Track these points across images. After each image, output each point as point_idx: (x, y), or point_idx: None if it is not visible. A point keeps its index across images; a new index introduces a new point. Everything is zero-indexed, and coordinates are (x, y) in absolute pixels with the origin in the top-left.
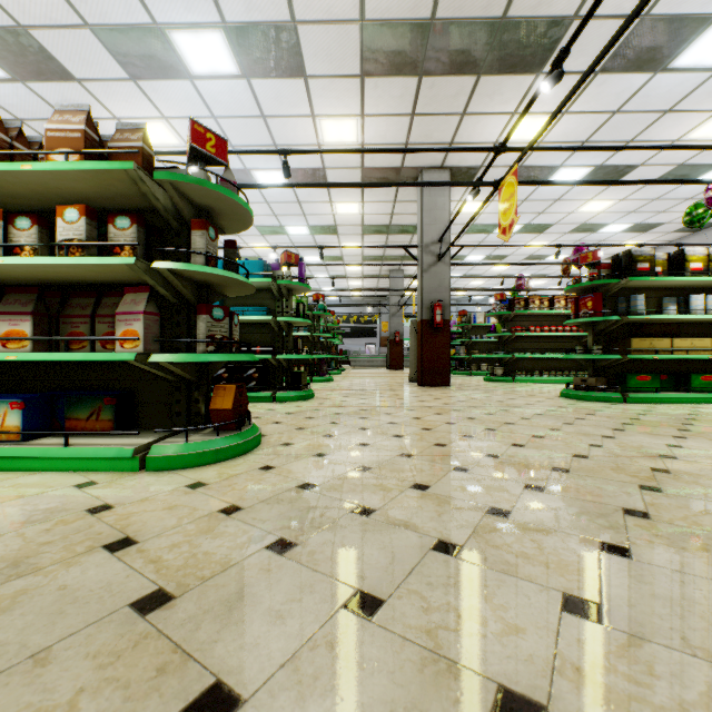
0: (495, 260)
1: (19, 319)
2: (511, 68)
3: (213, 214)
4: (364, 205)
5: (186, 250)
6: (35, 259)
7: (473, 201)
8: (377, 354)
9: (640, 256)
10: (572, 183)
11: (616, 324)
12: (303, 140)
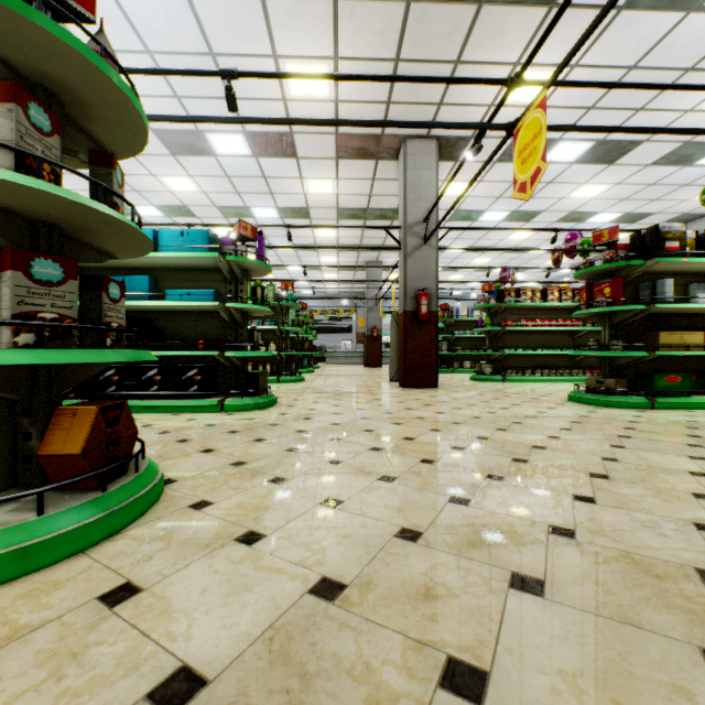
0: (477, 252)
1: None
2: None
3: (64, 101)
4: (339, 183)
5: None
6: None
7: (459, 182)
8: (353, 350)
9: (668, 233)
10: (606, 129)
11: (640, 314)
12: (264, 92)
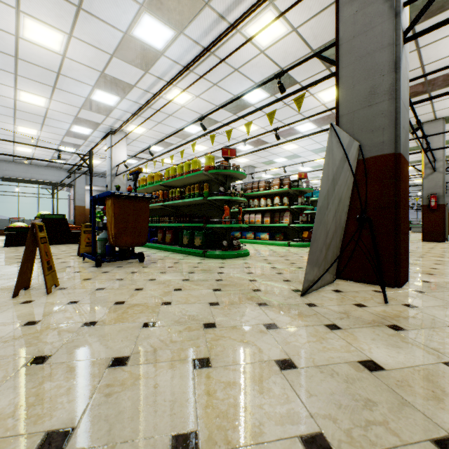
0: None
1: (267, 218)
2: (447, 85)
3: (303, 191)
4: None
5: (297, 203)
6: (271, 207)
7: None
8: None
9: None
10: None
11: None
12: None
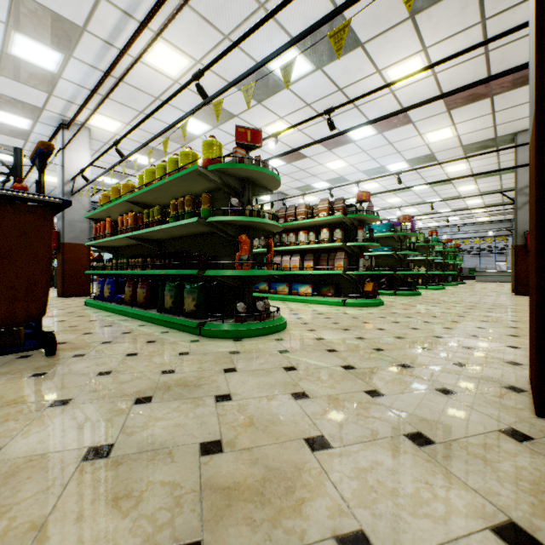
0: None
1: (309, 261)
2: None
3: (364, 220)
4: (469, 163)
5: (356, 238)
6: (316, 245)
7: None
8: (504, 270)
9: None
10: None
11: None
12: (415, 145)
